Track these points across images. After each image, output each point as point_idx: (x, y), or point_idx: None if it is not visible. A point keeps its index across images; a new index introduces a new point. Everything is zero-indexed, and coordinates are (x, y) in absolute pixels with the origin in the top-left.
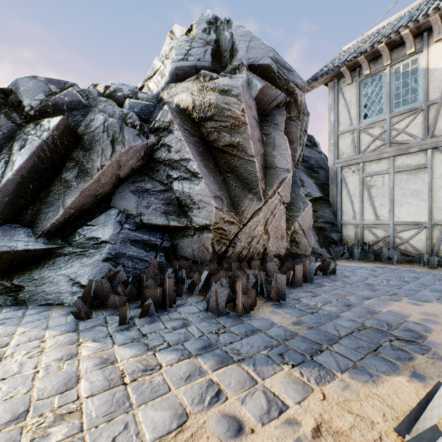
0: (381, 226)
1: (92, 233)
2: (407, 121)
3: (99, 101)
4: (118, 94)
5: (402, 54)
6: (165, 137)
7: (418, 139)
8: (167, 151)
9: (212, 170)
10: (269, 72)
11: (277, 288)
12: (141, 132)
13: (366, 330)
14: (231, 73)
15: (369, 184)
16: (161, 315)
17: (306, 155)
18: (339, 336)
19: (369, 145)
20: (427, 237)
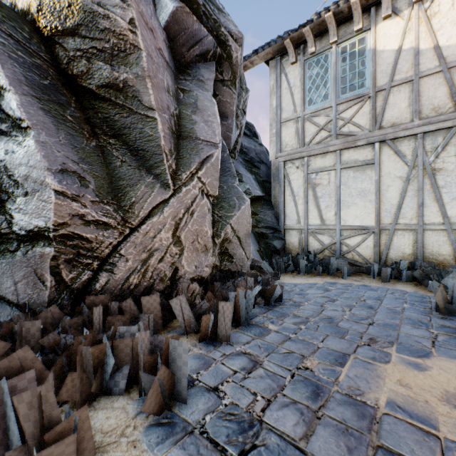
0: (327, 232)
1: None
2: (354, 110)
3: None
4: None
5: (349, 31)
6: None
7: (365, 130)
8: None
9: (70, 124)
10: (191, 0)
11: (169, 375)
12: None
13: None
14: None
15: (314, 182)
16: None
17: (245, 146)
18: None
19: (315, 136)
20: (375, 243)
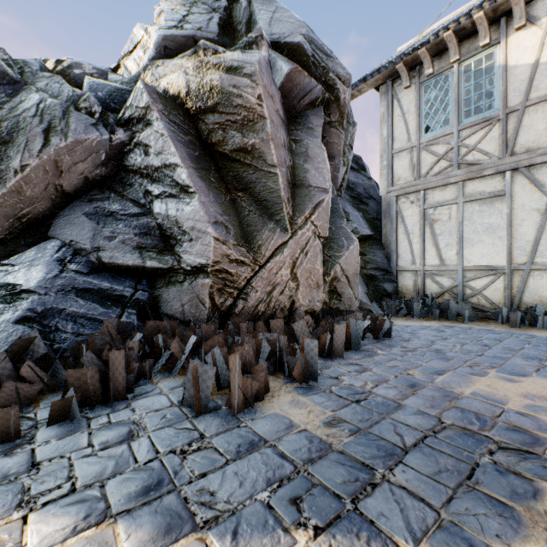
0: (447, 273)
1: (8, 278)
2: (480, 135)
3: (39, 76)
4: (75, 71)
5: (473, 47)
6: (141, 133)
7: (494, 157)
8: (144, 154)
9: (214, 184)
10: (301, 54)
11: (305, 361)
12: (103, 123)
13: (447, 432)
14: (246, 49)
15: (431, 217)
16: (96, 417)
17: (352, 181)
18: (403, 448)
19: (432, 167)
20: (506, 286)
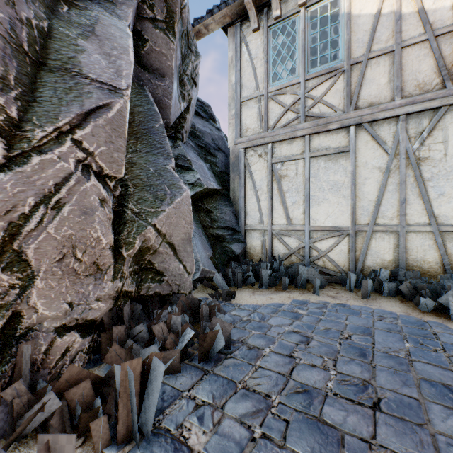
0: (294, 233)
1: None
2: (325, 87)
3: None
4: None
5: None
6: None
7: (339, 111)
8: None
9: None
10: None
11: None
12: None
13: None
14: None
15: (279, 173)
16: None
17: (199, 129)
18: None
19: (280, 118)
20: (350, 248)
